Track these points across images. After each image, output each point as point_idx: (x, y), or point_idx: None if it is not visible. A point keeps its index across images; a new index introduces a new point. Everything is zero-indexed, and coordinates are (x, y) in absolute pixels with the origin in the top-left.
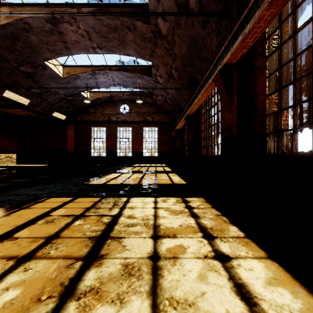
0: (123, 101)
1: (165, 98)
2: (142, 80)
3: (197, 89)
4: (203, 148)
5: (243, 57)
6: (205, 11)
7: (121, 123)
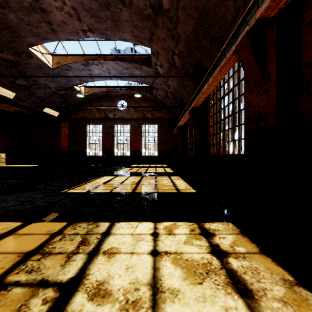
0: (121, 97)
1: (166, 92)
2: (140, 71)
3: (207, 72)
4: (212, 146)
5: (286, 8)
6: None
7: (119, 121)
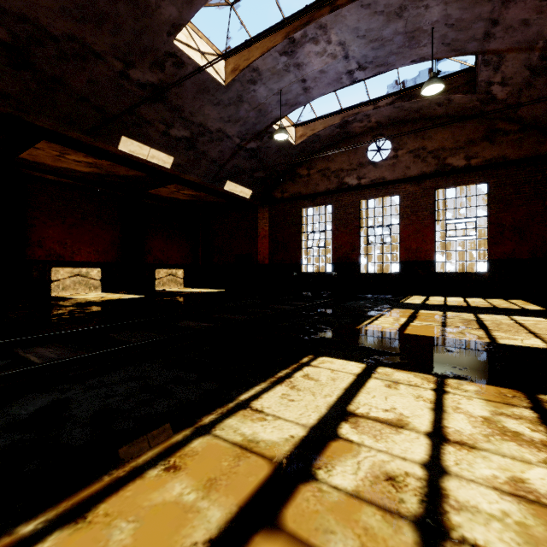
0: (375, 132)
1: (541, 53)
2: (444, 3)
3: None
4: None
5: None
6: None
7: (370, 190)
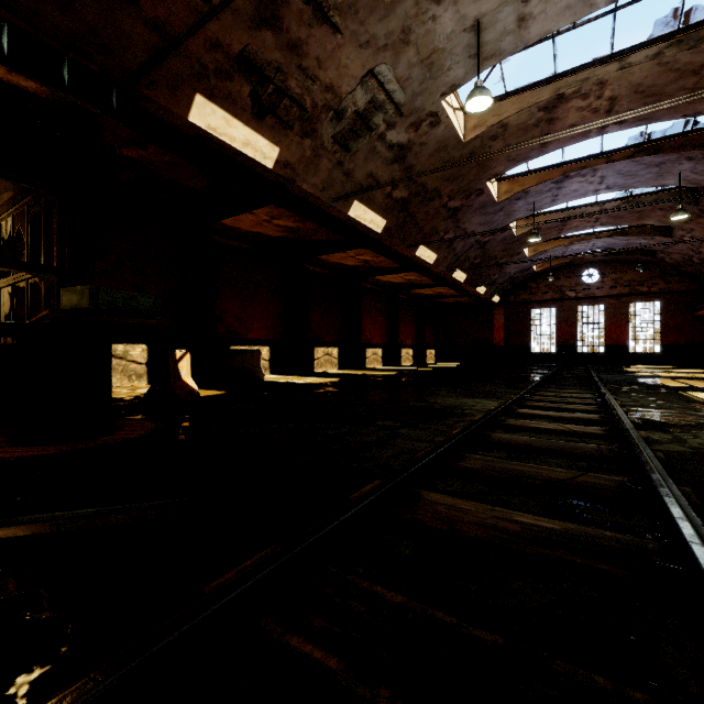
0: (588, 265)
1: (689, 257)
2: (647, 241)
3: None
4: None
5: None
6: None
7: (584, 300)
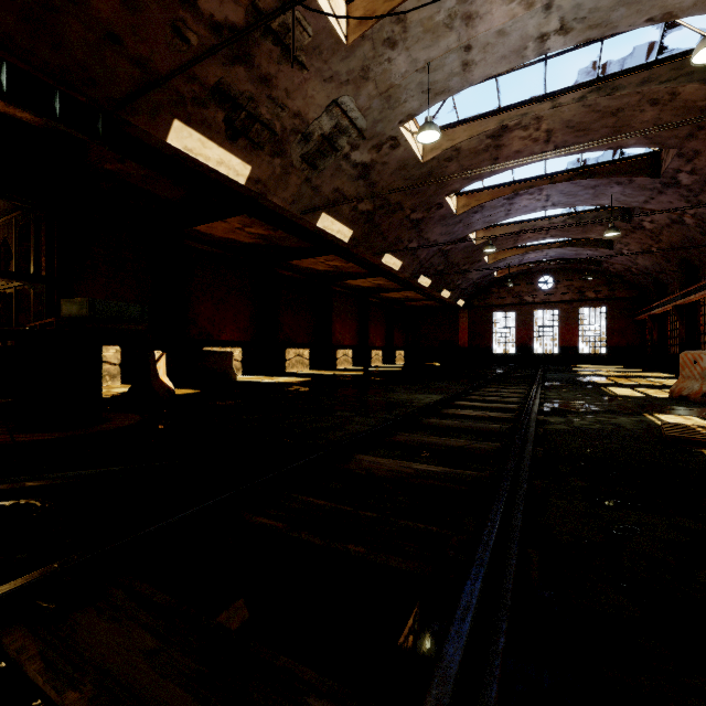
0: (544, 272)
1: (628, 267)
2: (593, 252)
3: (694, 287)
4: (703, 344)
5: None
6: (704, 228)
7: (540, 305)
